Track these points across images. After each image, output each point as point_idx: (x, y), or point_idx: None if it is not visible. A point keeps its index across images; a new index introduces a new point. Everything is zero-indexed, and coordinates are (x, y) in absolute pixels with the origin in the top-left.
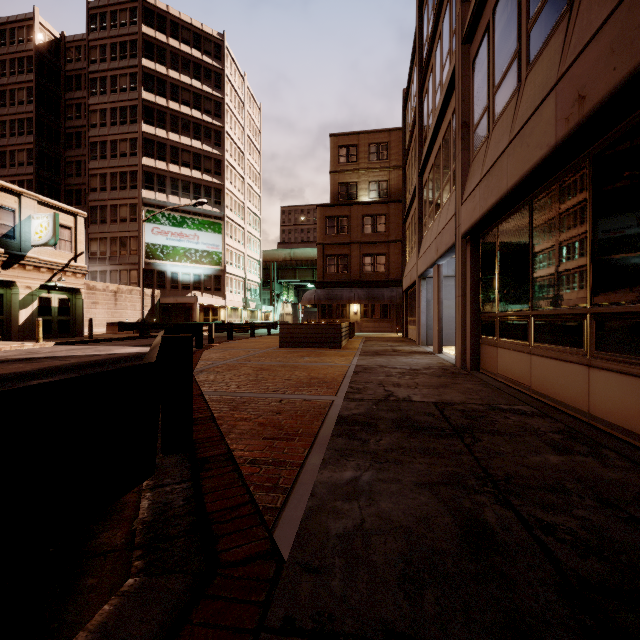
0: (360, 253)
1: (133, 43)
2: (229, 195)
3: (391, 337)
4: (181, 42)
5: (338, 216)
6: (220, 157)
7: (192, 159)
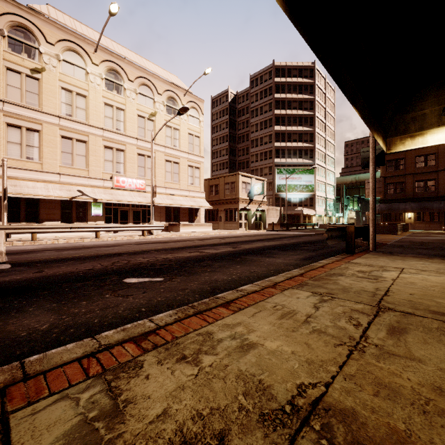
0: (413, 180)
1: (270, 88)
2: (317, 151)
3: (435, 232)
4: (292, 77)
5: (396, 159)
6: (312, 131)
7: (297, 137)
